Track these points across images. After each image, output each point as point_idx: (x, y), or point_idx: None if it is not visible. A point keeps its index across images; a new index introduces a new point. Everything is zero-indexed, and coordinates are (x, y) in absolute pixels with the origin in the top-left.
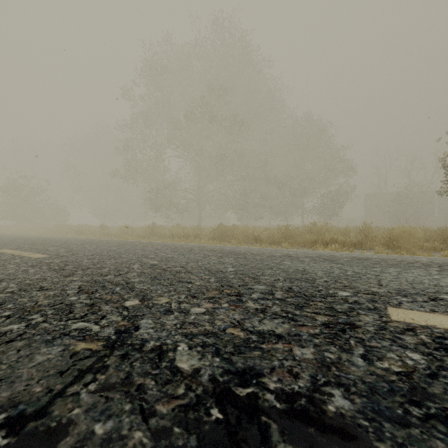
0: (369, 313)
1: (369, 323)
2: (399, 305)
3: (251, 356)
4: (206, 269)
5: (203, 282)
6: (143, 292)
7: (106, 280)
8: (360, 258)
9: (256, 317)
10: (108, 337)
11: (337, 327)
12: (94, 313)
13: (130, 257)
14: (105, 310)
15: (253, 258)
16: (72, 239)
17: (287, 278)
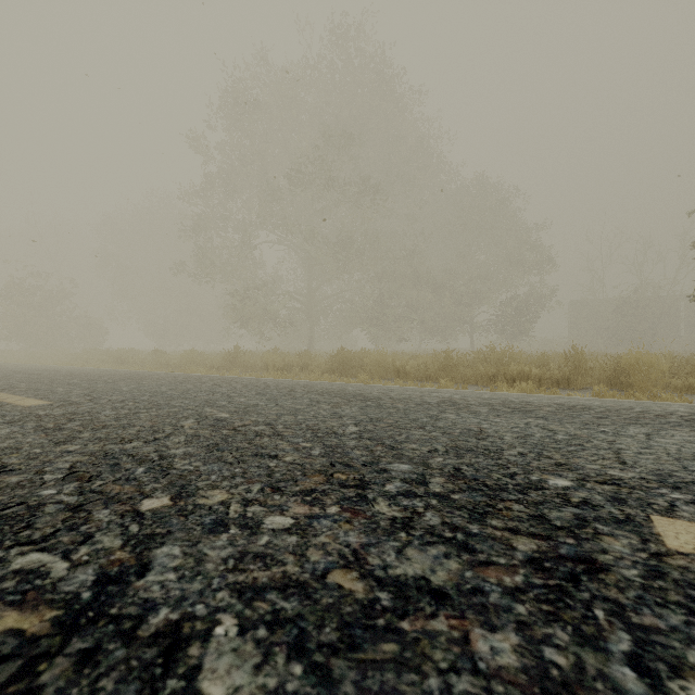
0: (618, 530)
1: (624, 557)
2: (672, 511)
3: (376, 659)
4: (308, 429)
5: (299, 456)
6: (183, 477)
7: (125, 451)
8: (572, 407)
9: (392, 540)
10: (74, 594)
11: (559, 568)
12: (73, 530)
13: (184, 406)
14: (97, 521)
15: (392, 407)
16: (103, 373)
17: (451, 448)
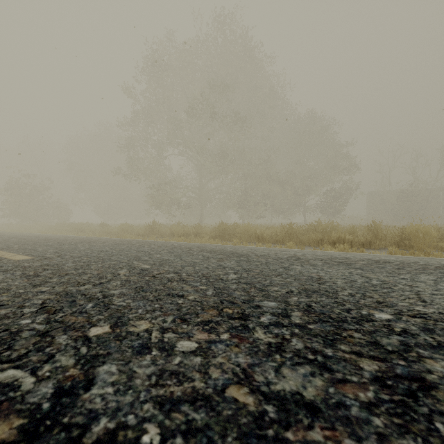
0: (435, 354)
1: None
2: None
3: None
4: (203, 276)
5: (198, 295)
6: (119, 311)
7: (80, 291)
8: (377, 261)
9: (270, 361)
10: (37, 404)
11: (399, 386)
12: (40, 351)
13: (120, 260)
14: (57, 344)
15: (258, 261)
16: (68, 238)
17: (302, 290)
